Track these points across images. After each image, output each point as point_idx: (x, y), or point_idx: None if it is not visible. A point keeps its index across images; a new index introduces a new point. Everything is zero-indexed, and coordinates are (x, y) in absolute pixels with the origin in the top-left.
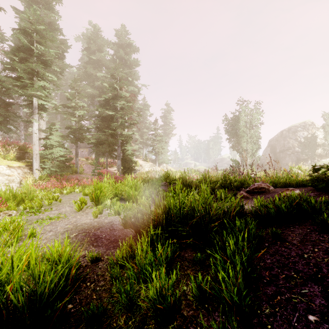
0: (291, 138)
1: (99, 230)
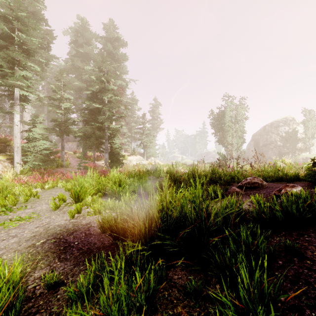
0: (273, 132)
1: (72, 235)
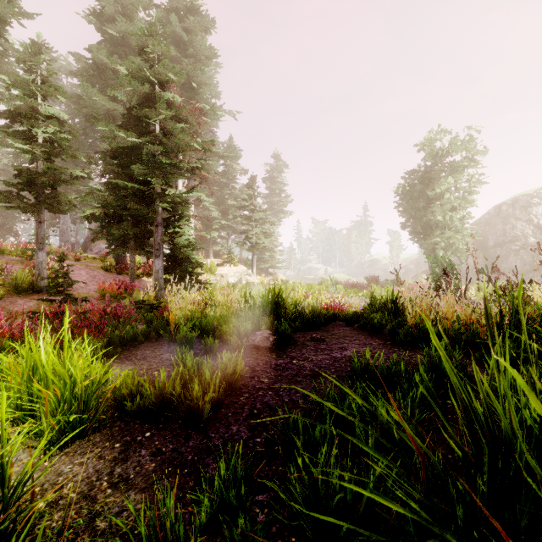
0: (519, 218)
1: None
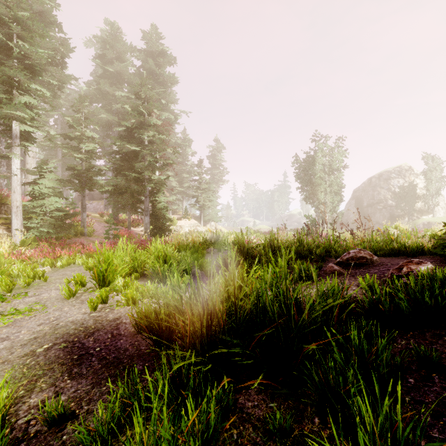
0: (383, 187)
1: (93, 337)
